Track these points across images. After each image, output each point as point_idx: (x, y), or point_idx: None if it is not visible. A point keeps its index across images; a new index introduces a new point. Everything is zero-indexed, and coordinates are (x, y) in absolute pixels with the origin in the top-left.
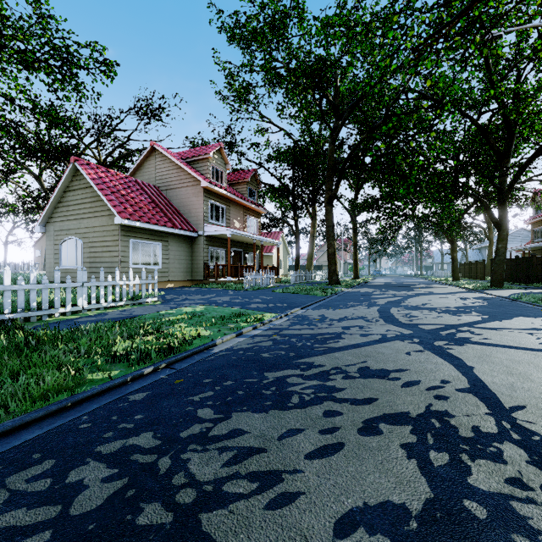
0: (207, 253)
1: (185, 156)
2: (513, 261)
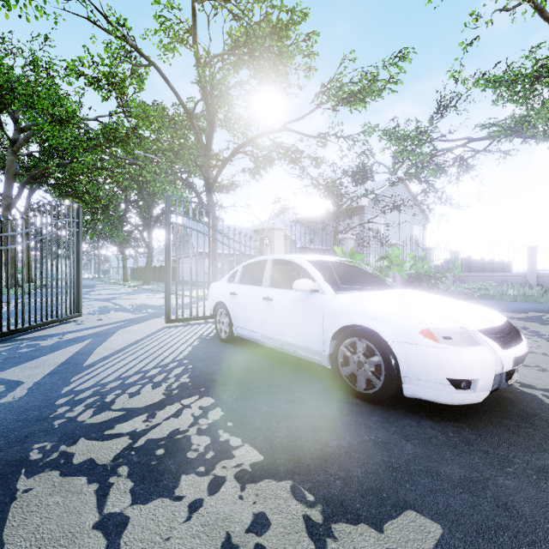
0: None
1: None
2: (159, 268)
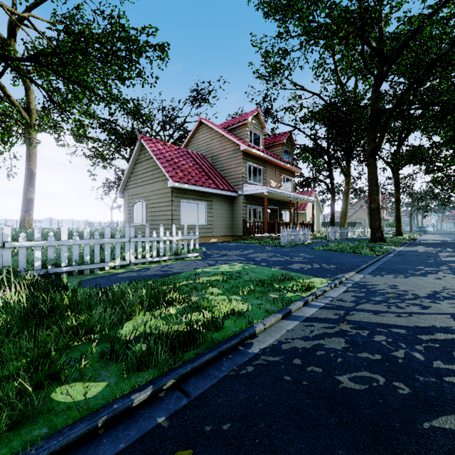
0: (245, 211)
1: (227, 125)
2: None
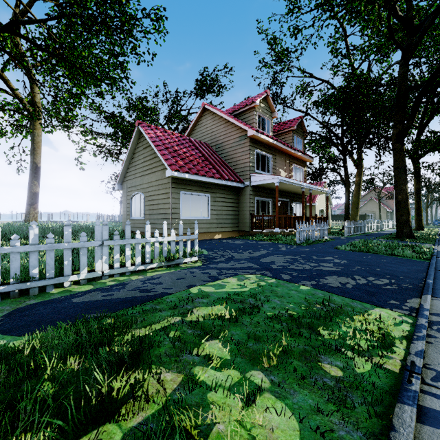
0: (253, 204)
1: (232, 110)
2: None
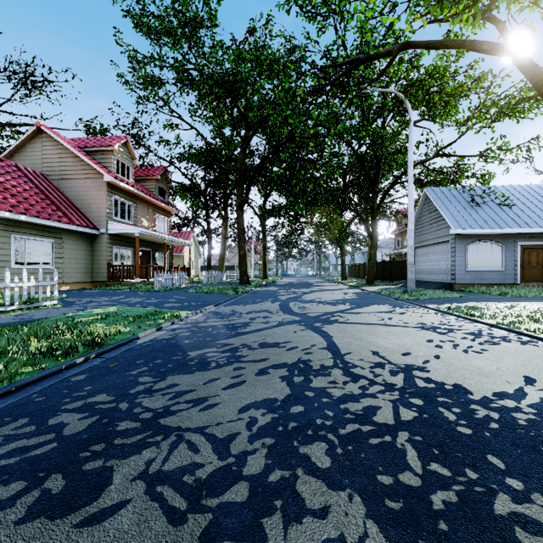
0: (110, 252)
1: (83, 144)
2: (382, 264)
